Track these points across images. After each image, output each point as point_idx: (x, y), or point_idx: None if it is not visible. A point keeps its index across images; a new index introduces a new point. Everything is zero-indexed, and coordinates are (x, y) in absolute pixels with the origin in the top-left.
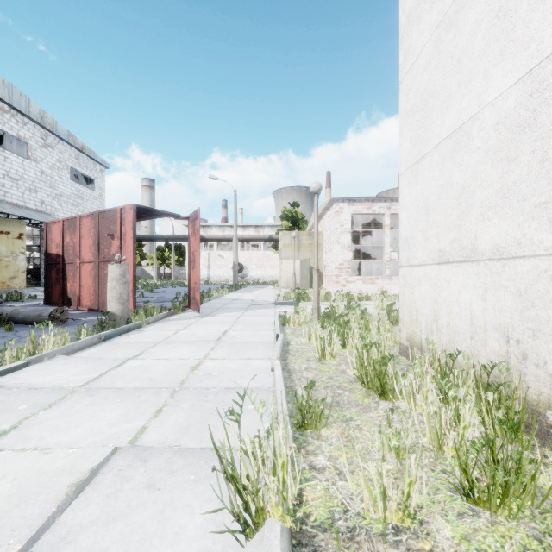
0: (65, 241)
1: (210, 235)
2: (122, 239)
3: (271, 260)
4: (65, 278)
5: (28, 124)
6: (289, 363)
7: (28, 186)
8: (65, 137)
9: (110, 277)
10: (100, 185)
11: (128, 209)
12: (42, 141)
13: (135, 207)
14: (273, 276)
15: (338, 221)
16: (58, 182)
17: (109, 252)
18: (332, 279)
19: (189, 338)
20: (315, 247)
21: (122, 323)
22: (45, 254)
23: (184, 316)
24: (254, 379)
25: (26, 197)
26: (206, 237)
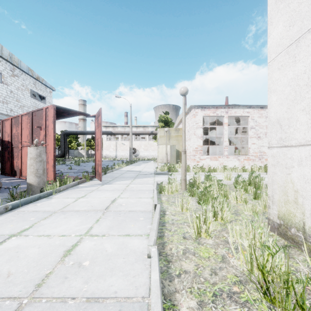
0: (12, 132)
1: (116, 131)
2: (46, 130)
3: (152, 146)
4: (13, 157)
5: (1, 61)
6: (166, 243)
7: (2, 100)
8: (26, 71)
9: (29, 156)
10: (49, 101)
11: (50, 108)
12: (11, 72)
13: (55, 107)
14: (154, 155)
15: (194, 120)
16: (21, 98)
17: (38, 139)
18: (190, 157)
19: (82, 207)
20: (183, 134)
21: (38, 191)
22: (1, 141)
23: (89, 184)
24: (127, 275)
25: (0, 107)
26: (113, 132)
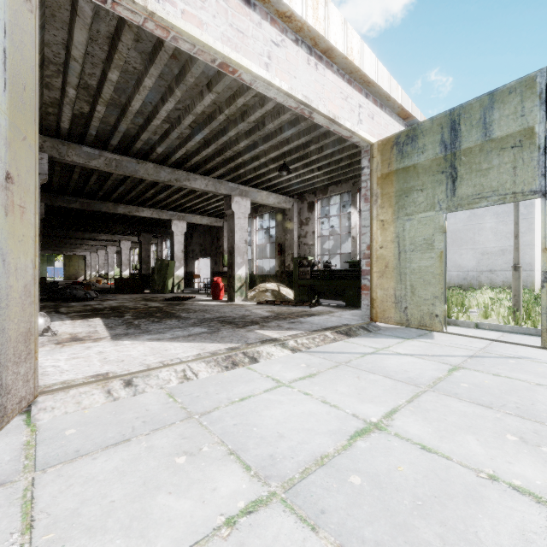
0: None
1: None
2: None
3: None
4: None
5: None
6: None
7: None
8: None
9: None
10: None
11: None
12: None
13: None
14: None
15: None
16: None
17: None
18: None
19: None
20: None
21: None
22: None
23: None
24: None
25: None
26: None
